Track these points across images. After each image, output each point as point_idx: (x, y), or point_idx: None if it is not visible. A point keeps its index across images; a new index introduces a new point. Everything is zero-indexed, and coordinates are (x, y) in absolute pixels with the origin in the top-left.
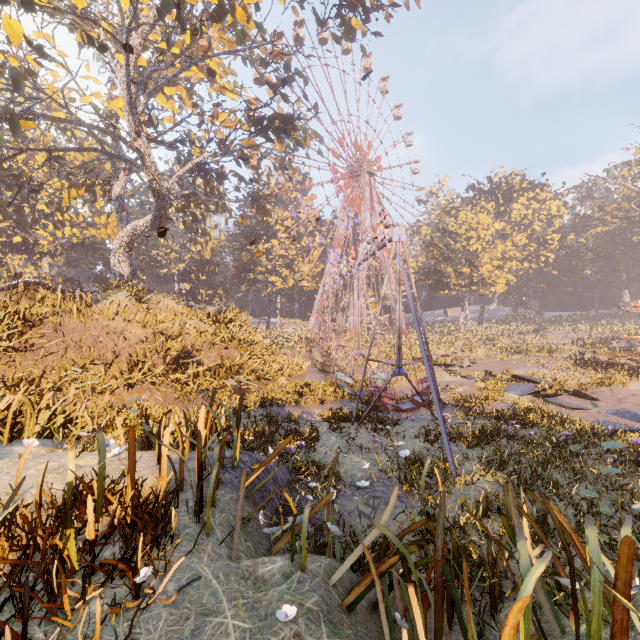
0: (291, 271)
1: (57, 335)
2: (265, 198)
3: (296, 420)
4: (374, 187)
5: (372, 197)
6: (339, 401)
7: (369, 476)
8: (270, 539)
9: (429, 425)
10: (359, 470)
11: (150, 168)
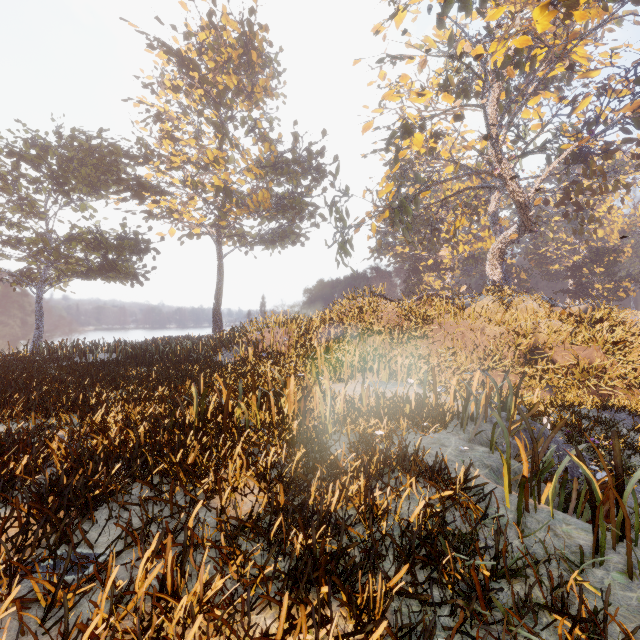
0: None
1: (440, 330)
2: None
3: None
4: None
5: None
6: None
7: None
8: None
9: None
10: None
11: (511, 186)
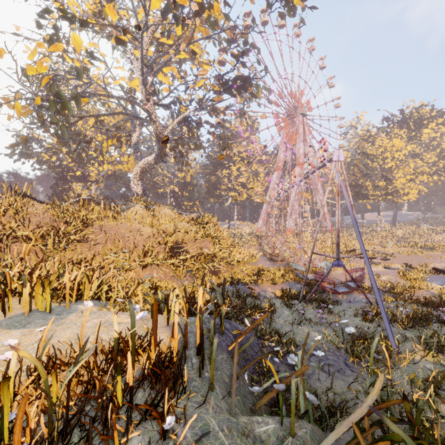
0: (245, 188)
1: (101, 232)
2: (228, 137)
3: (256, 296)
4: (306, 124)
5: (304, 132)
6: (286, 283)
7: (320, 346)
8: (252, 394)
9: (364, 306)
10: (311, 340)
11: (155, 122)
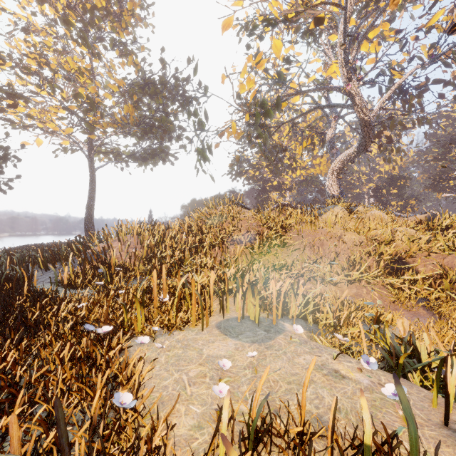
0: None
1: (298, 237)
2: None
3: None
4: None
5: None
6: None
7: None
8: None
9: None
10: None
11: (358, 104)
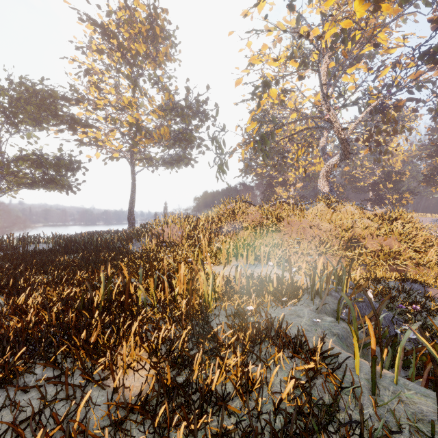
0: None
1: (289, 226)
2: None
3: (432, 298)
4: None
5: None
6: None
7: None
8: None
9: None
10: None
11: (336, 127)
